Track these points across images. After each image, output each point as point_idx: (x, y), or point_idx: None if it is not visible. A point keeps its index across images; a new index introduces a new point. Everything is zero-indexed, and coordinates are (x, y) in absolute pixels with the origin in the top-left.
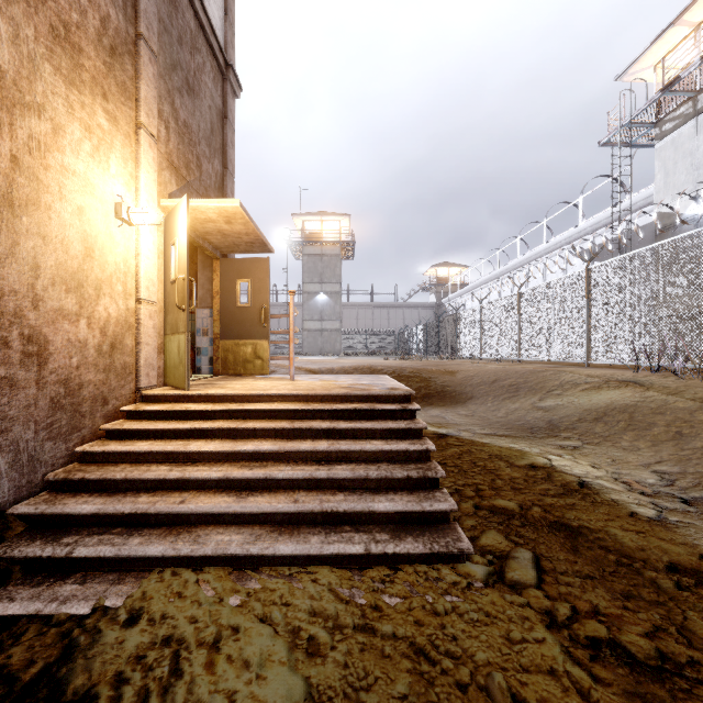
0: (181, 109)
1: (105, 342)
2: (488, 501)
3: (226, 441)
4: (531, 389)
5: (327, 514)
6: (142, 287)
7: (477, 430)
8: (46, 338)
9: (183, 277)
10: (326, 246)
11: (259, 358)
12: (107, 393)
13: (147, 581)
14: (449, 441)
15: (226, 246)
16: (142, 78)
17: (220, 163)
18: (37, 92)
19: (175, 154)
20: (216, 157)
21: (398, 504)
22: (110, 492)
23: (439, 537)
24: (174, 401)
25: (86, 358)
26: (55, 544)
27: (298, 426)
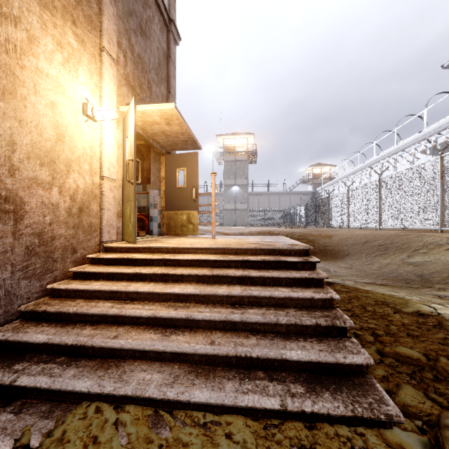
0: (136, 45)
1: (75, 206)
2: (390, 348)
3: (159, 283)
4: (398, 248)
5: (241, 358)
6: (104, 167)
7: (357, 279)
8: (22, 200)
9: (132, 158)
10: (238, 155)
11: (191, 223)
12: (76, 245)
13: (71, 417)
14: (336, 287)
15: (169, 145)
16: (104, 14)
17: (165, 88)
18: (14, 7)
19: (131, 76)
20: (162, 84)
21: (310, 353)
22: (64, 323)
23: (359, 396)
24: (125, 251)
25: (58, 217)
26: (6, 370)
27: (216, 273)
